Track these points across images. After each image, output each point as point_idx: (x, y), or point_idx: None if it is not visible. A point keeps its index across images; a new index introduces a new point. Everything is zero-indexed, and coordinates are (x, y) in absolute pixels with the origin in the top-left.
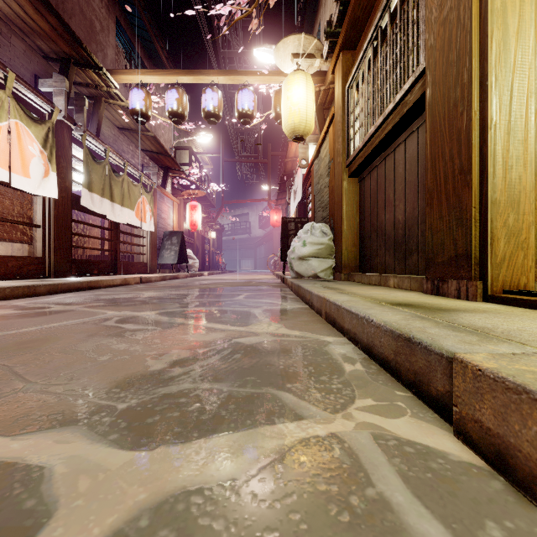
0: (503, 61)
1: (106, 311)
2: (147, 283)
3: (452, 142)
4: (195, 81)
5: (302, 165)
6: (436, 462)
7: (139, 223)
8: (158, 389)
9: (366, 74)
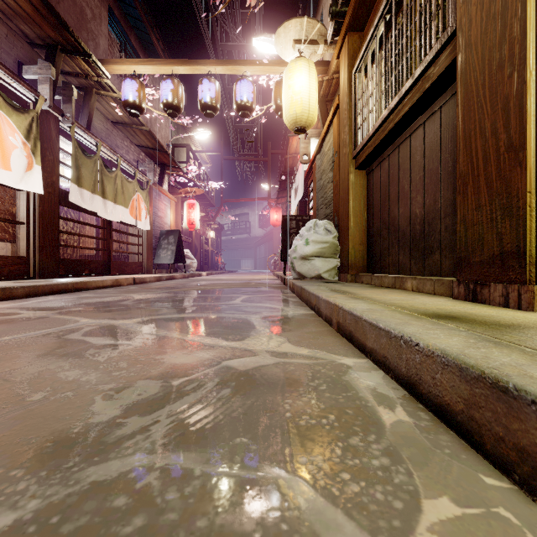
0: None
1: (79, 319)
2: (141, 284)
3: (496, 113)
4: (191, 72)
5: (304, 161)
6: None
7: (134, 221)
8: (86, 470)
9: (376, 53)
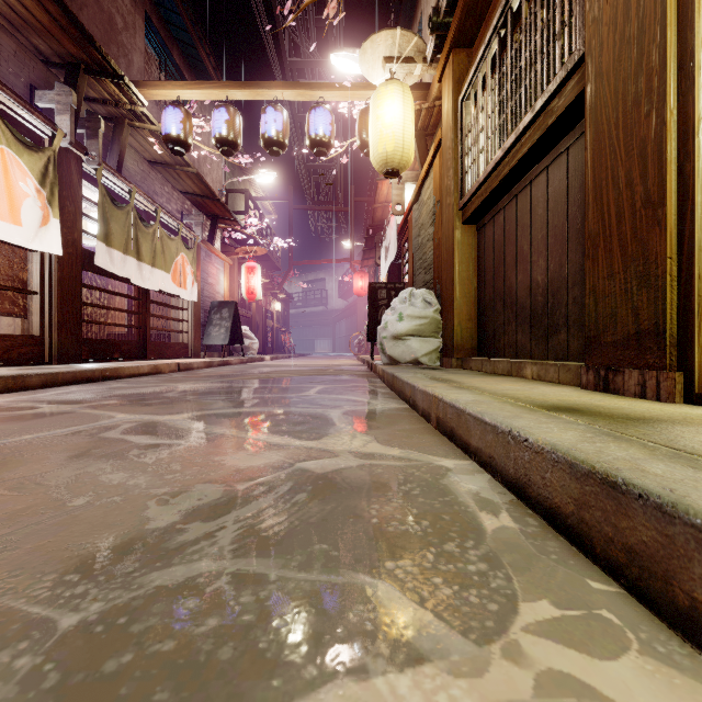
0: None
1: (114, 414)
2: (186, 371)
3: (631, 159)
4: (251, 97)
5: (396, 212)
6: None
7: (177, 290)
8: (149, 575)
9: (488, 77)
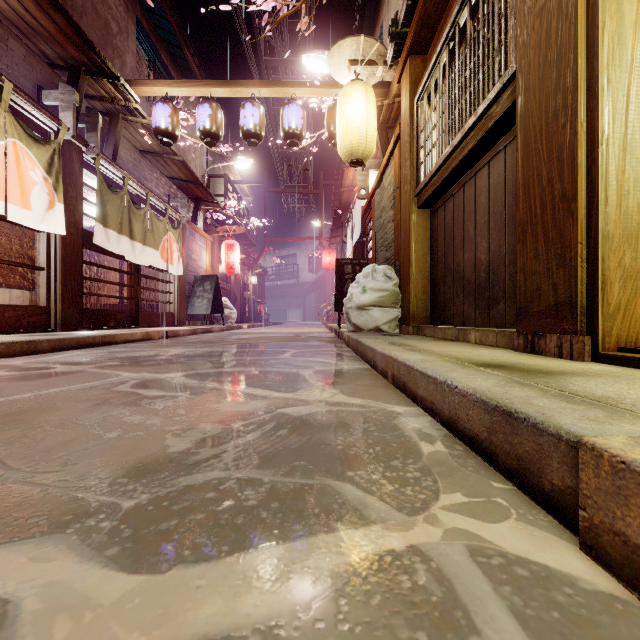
0: (617, 59)
1: (120, 373)
2: (174, 337)
3: (551, 162)
4: (231, 94)
5: (361, 196)
6: (563, 593)
7: (165, 265)
8: (178, 479)
9: (440, 82)
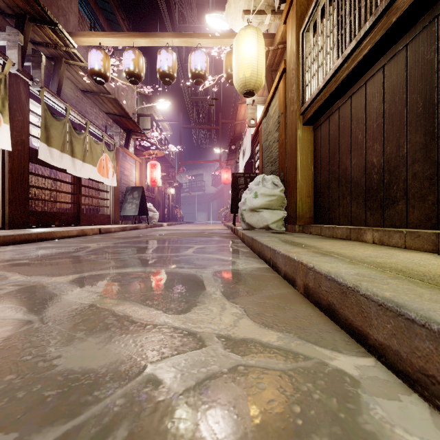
0: None
1: (10, 275)
2: (106, 233)
3: None
4: (150, 44)
5: (251, 125)
6: None
7: (101, 178)
8: None
9: (327, 6)
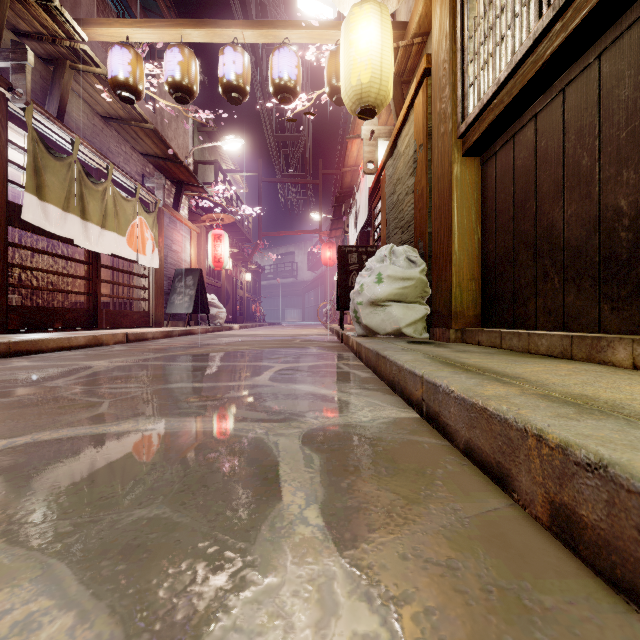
0: None
1: None
2: (138, 341)
3: None
4: (208, 39)
5: (368, 170)
6: None
7: (134, 255)
8: None
9: None
